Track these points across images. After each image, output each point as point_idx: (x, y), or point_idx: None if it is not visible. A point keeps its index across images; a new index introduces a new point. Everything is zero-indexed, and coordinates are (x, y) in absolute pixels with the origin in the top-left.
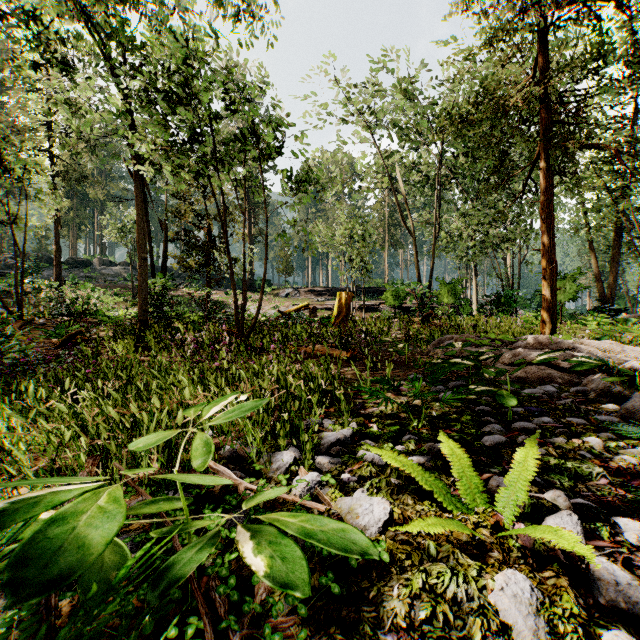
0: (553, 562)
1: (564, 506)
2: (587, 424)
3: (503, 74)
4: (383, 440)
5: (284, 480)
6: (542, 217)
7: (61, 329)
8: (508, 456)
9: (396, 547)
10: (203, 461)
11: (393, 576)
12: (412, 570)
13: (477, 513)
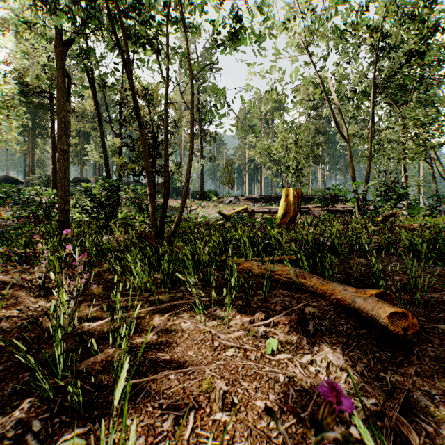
0: None
1: None
2: None
3: None
4: None
5: None
6: None
7: None
8: None
9: None
10: None
11: None
12: None
13: None
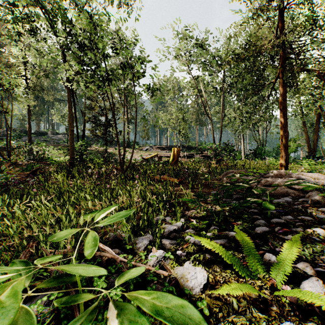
0: (313, 315)
1: (310, 273)
2: (313, 220)
3: (259, 33)
4: (199, 229)
5: (143, 256)
6: (280, 108)
7: (29, 167)
8: (271, 239)
9: (212, 303)
10: (90, 251)
11: (211, 324)
12: (224, 320)
13: (259, 278)
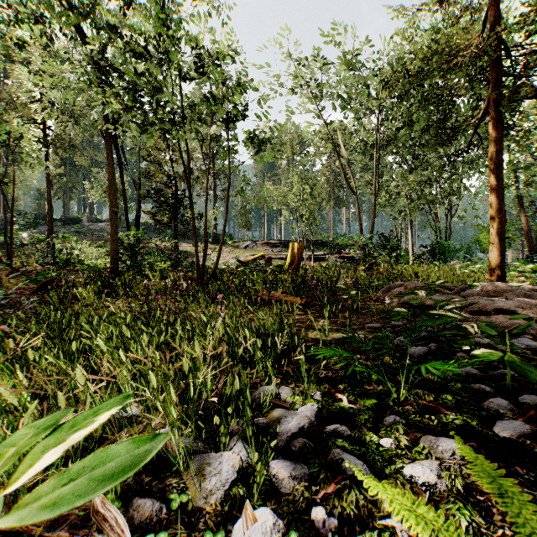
0: None
1: None
2: None
3: (449, 33)
4: (360, 425)
5: None
6: (490, 168)
7: (40, 276)
8: None
9: None
10: None
11: None
12: None
13: None
